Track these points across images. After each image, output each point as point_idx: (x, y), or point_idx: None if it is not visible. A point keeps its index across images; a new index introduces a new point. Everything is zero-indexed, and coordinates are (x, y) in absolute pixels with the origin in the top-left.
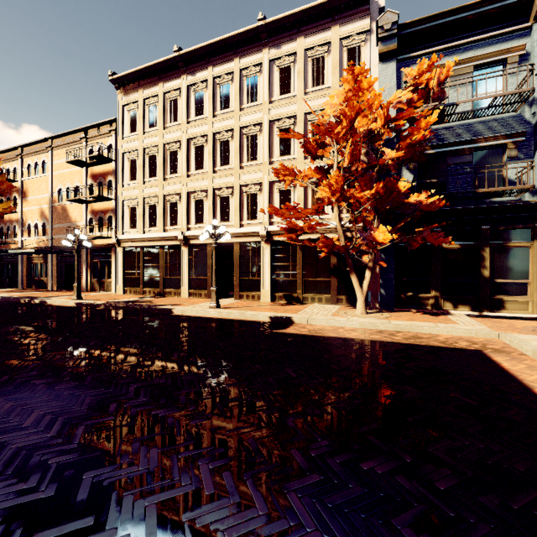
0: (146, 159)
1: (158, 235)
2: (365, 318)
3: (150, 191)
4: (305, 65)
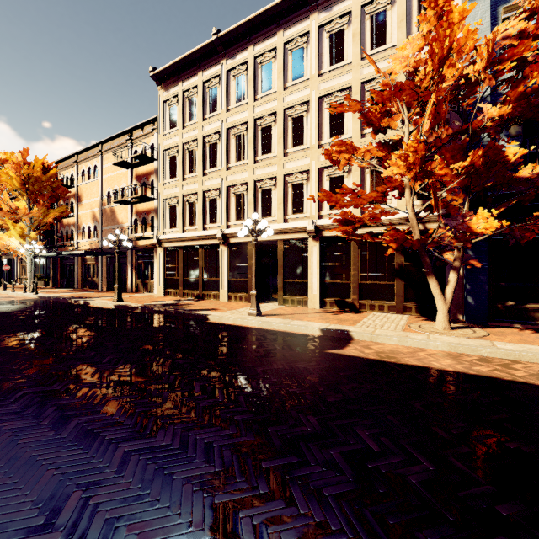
0: (185, 155)
1: (197, 234)
2: (452, 336)
3: (189, 188)
4: (362, 25)
